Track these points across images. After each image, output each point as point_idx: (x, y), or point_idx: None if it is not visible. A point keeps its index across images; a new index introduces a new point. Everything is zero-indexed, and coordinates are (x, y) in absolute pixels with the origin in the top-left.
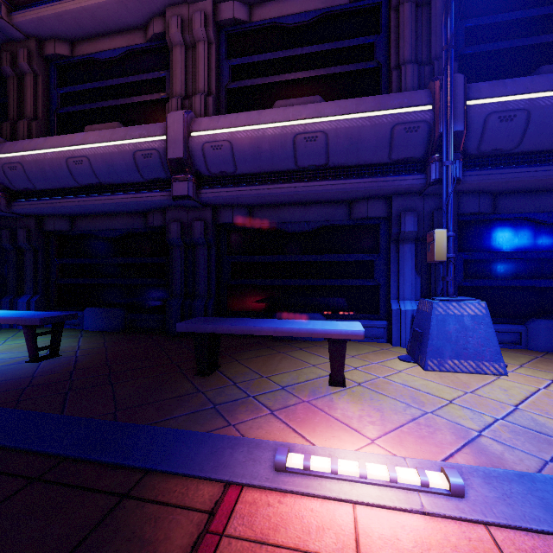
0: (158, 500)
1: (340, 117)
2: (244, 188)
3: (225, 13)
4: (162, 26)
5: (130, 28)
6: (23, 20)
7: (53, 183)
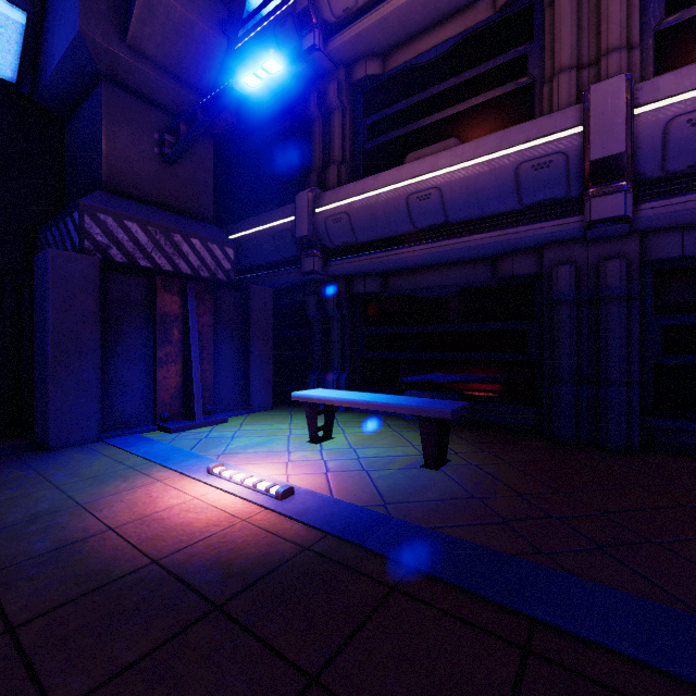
0: None
1: None
2: None
3: None
4: None
5: (468, 4)
6: (339, 44)
7: (380, 232)
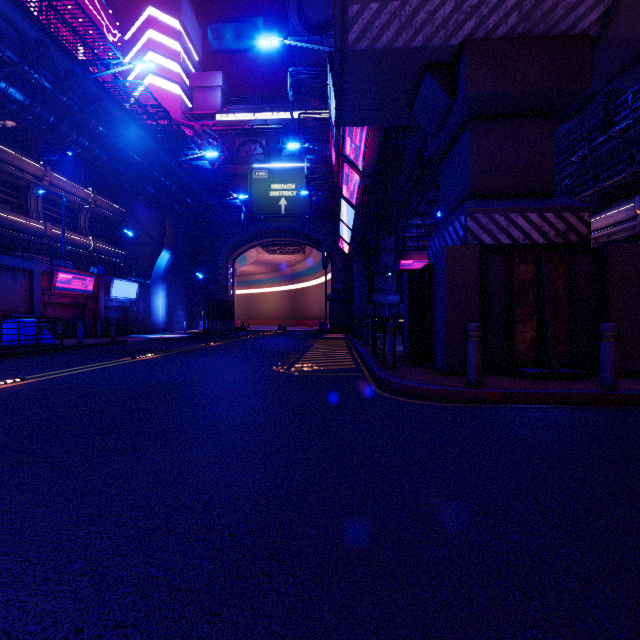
0: None
1: None
2: None
3: (599, 241)
4: None
5: None
6: None
7: None
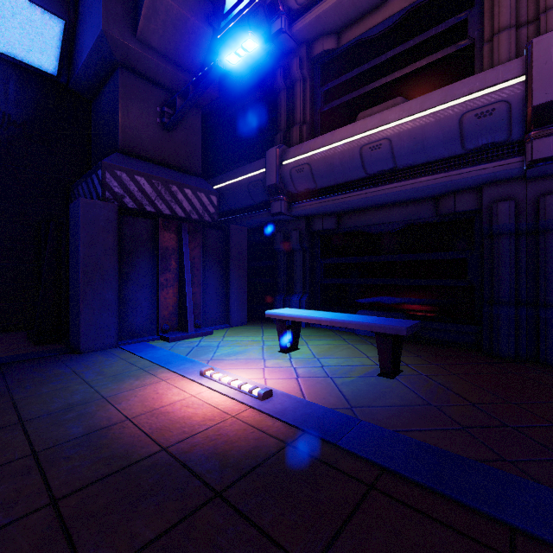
0: None
1: None
2: None
3: None
4: None
5: None
6: (302, 26)
7: (336, 179)
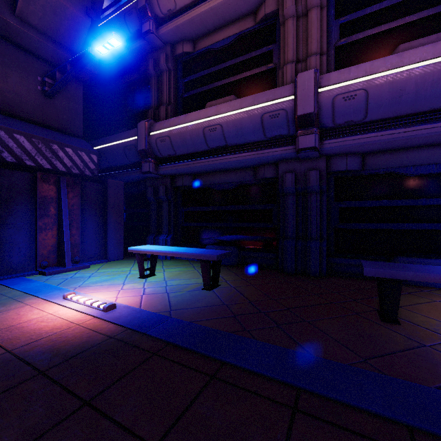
0: None
1: None
2: (374, 134)
3: None
4: (272, 6)
5: (241, 17)
6: (166, 31)
7: (189, 149)
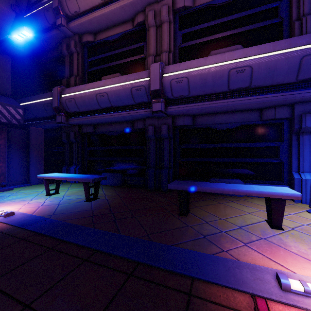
0: (213, 301)
1: (261, 56)
2: (194, 104)
3: (179, 4)
4: (142, 17)
5: (124, 22)
6: (73, 25)
7: (88, 108)
